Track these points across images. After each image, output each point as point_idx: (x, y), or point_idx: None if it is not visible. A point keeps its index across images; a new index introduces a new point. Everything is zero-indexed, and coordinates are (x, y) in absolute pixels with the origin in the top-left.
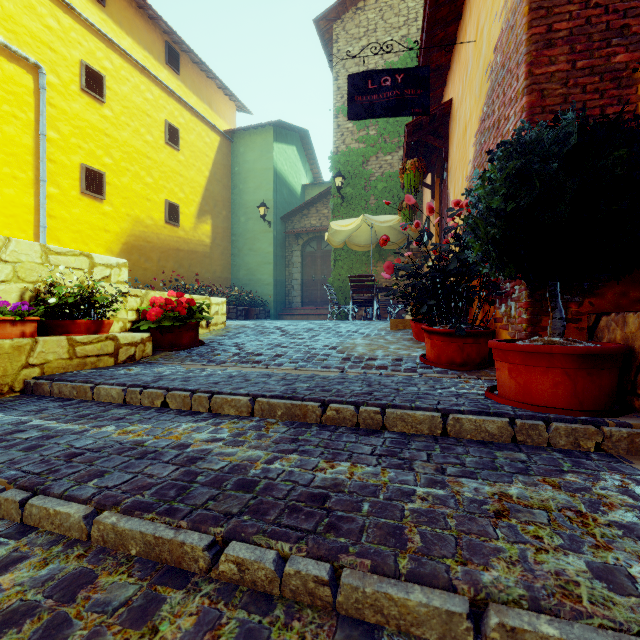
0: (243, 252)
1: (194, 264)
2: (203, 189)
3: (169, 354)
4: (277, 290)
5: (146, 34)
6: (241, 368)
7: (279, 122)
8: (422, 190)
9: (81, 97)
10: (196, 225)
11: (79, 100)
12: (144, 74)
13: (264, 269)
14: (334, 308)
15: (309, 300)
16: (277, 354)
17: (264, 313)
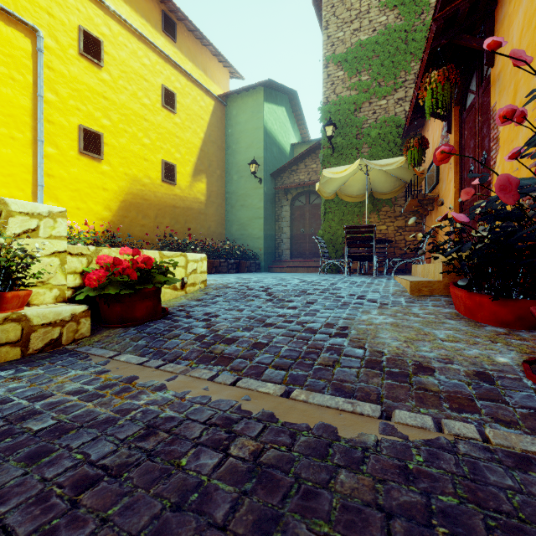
0: (235, 208)
1: (190, 220)
2: (198, 150)
3: (113, 334)
4: (267, 243)
5: (143, 3)
6: (191, 382)
7: (269, 81)
8: (422, 133)
9: (79, 61)
10: (192, 183)
11: (77, 64)
12: (141, 41)
13: (255, 224)
14: (324, 261)
15: (298, 253)
16: (257, 342)
17: (255, 266)
